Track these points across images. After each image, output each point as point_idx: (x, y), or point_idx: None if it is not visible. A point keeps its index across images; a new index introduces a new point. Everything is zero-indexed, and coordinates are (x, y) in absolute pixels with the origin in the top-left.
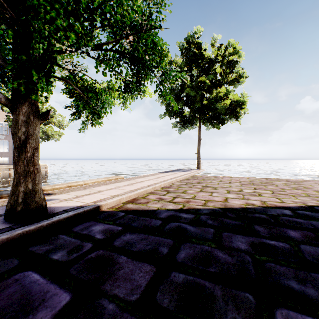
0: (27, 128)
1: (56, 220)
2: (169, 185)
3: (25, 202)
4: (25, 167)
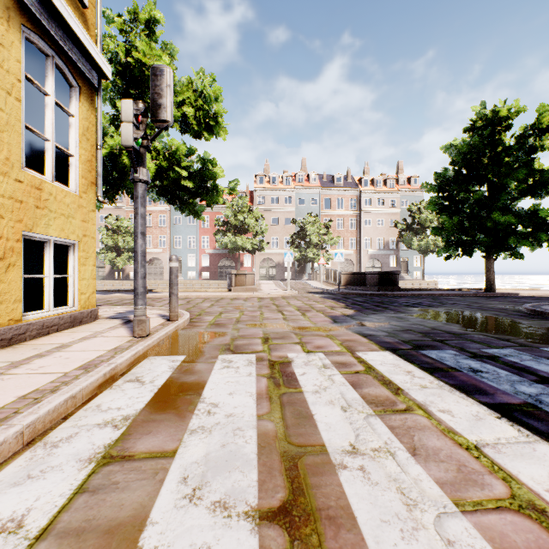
0: (490, 265)
1: (501, 293)
2: None
3: (490, 287)
4: (490, 277)
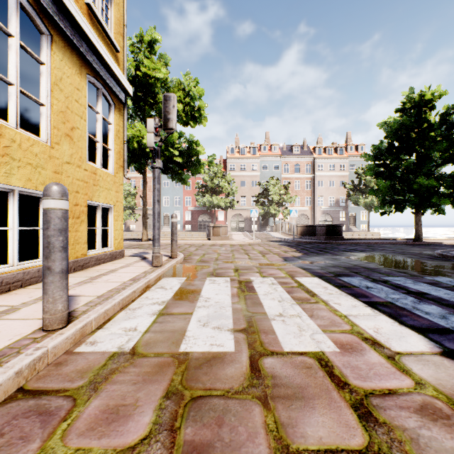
0: (418, 219)
1: (427, 242)
2: None
3: (418, 237)
4: (418, 229)
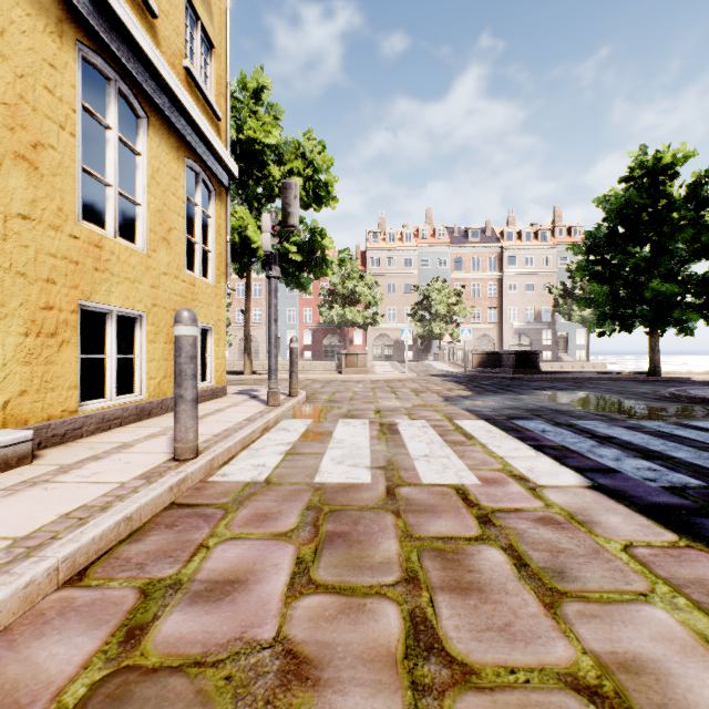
0: (654, 343)
1: (668, 377)
2: None
3: (654, 370)
4: (654, 357)
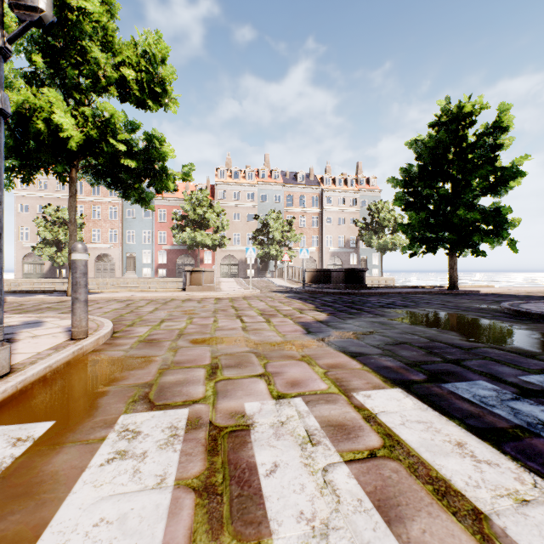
0: (453, 262)
1: (464, 290)
2: (537, 292)
3: (453, 285)
4: (453, 274)
